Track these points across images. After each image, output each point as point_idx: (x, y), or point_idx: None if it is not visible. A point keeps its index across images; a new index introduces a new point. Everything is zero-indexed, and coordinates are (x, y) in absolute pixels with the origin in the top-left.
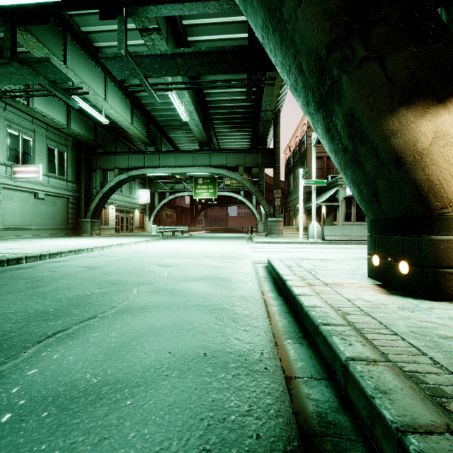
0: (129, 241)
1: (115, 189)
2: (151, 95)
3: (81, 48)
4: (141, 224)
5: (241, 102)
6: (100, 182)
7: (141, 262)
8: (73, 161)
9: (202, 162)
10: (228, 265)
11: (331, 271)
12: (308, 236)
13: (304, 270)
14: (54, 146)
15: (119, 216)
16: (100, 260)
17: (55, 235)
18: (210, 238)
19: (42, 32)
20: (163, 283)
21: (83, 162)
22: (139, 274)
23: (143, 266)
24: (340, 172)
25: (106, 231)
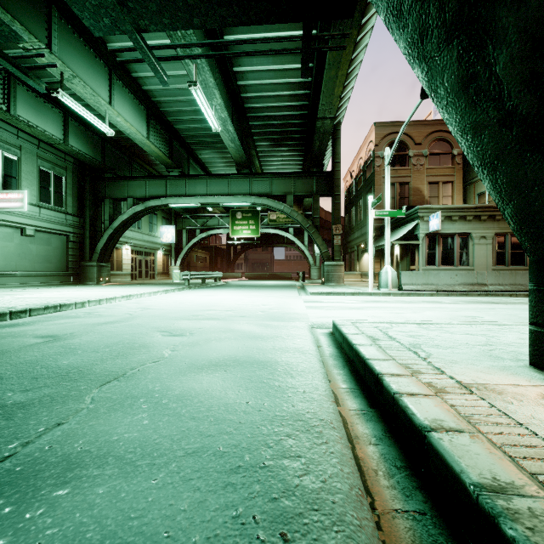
0: (141, 291)
1: (129, 224)
2: (152, 66)
3: (73, 30)
4: (165, 268)
5: (291, 110)
6: (110, 216)
7: (138, 327)
8: (74, 187)
9: (241, 189)
10: (273, 332)
11: (451, 350)
12: (379, 285)
13: (402, 348)
14: (48, 167)
15: (137, 259)
16: (80, 323)
17: (50, 283)
18: (250, 287)
19: (14, 0)
20: (152, 375)
21: (87, 189)
22: (122, 353)
23: (138, 335)
24: (479, 171)
25: (119, 277)
